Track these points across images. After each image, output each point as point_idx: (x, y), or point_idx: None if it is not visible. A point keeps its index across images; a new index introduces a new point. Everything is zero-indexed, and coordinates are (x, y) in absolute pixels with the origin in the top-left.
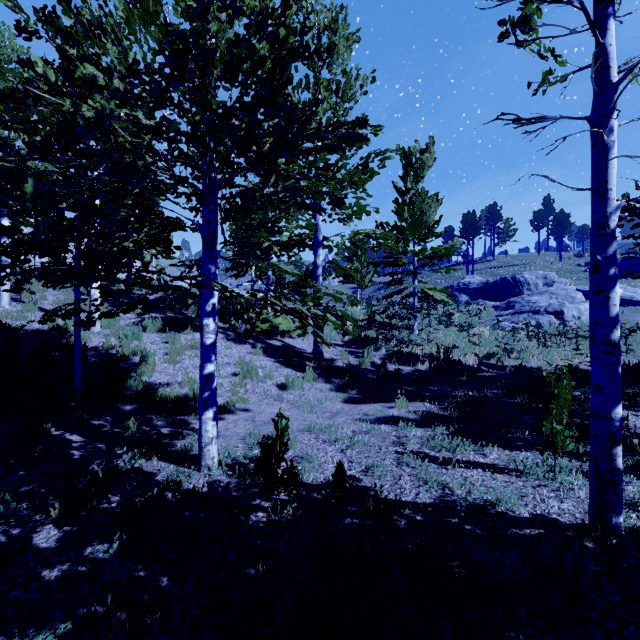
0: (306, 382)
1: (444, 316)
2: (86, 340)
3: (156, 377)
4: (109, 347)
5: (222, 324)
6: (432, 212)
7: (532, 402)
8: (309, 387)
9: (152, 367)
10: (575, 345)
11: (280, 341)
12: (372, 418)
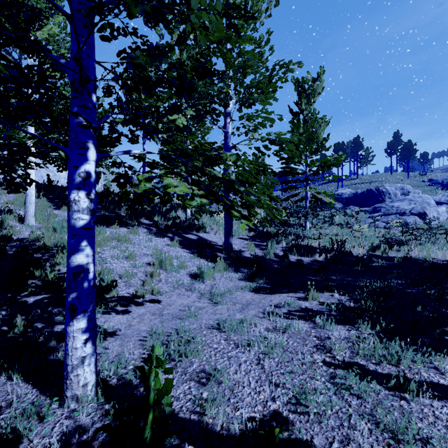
0: (217, 272)
1: (326, 218)
2: (15, 232)
3: None
4: (35, 239)
5: (147, 221)
6: (321, 130)
7: (444, 294)
8: (220, 276)
9: None
10: (443, 239)
11: (195, 235)
12: (284, 311)
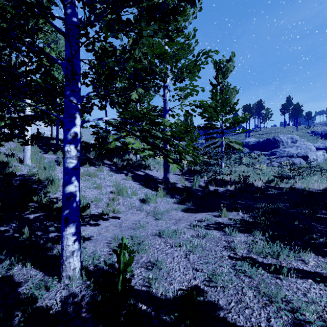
0: (158, 197)
1: (236, 159)
2: (18, 170)
3: (58, 194)
4: (32, 175)
5: (109, 162)
6: (233, 97)
7: (315, 213)
8: (160, 201)
9: (56, 188)
10: (319, 175)
11: (143, 172)
12: (204, 224)
